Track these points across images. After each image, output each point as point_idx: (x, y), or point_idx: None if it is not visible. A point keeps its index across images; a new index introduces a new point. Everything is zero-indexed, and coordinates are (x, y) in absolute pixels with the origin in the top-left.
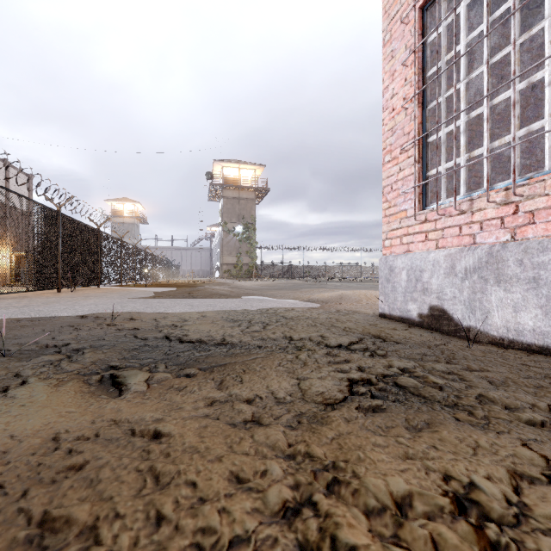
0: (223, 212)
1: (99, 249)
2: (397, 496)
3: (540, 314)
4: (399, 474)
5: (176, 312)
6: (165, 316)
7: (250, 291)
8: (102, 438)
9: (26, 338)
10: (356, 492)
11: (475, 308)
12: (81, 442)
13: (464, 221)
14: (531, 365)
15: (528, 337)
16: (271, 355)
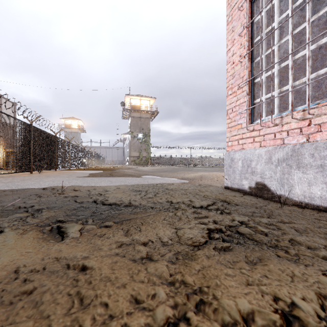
0: (131, 125)
1: (56, 147)
2: (243, 313)
3: (325, 187)
4: (244, 297)
5: (102, 186)
6: (95, 188)
7: (146, 173)
8: (47, 271)
9: (7, 202)
10: (216, 311)
11: (284, 183)
12: (33, 274)
13: (277, 130)
14: (320, 219)
15: (317, 202)
16: (159, 213)
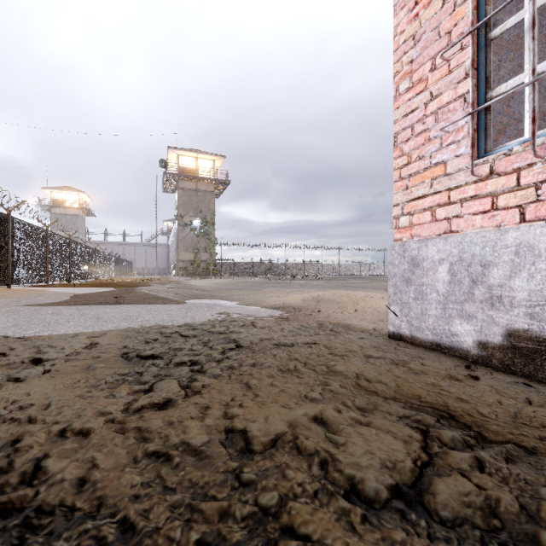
0: (179, 204)
1: (9, 239)
2: None
3: None
4: None
5: (50, 337)
6: (13, 349)
7: (200, 292)
8: None
9: None
10: None
11: None
12: None
13: None
14: None
15: None
16: None
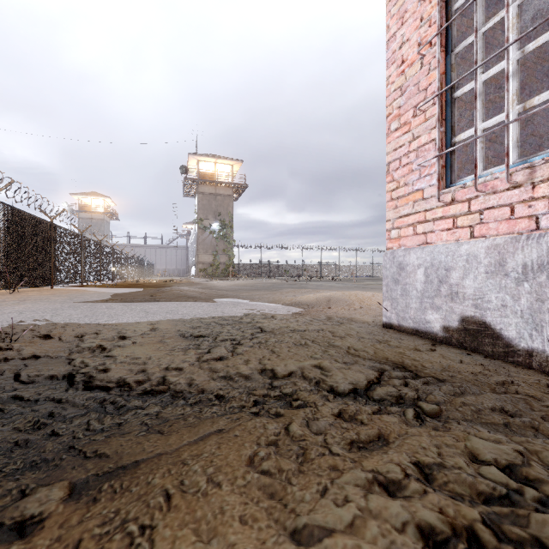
0: (198, 208)
1: (52, 244)
2: None
3: None
4: None
5: (120, 324)
6: (100, 330)
7: (224, 292)
8: None
9: None
10: None
11: (543, 323)
12: None
13: (518, 198)
14: None
15: None
16: (238, 425)
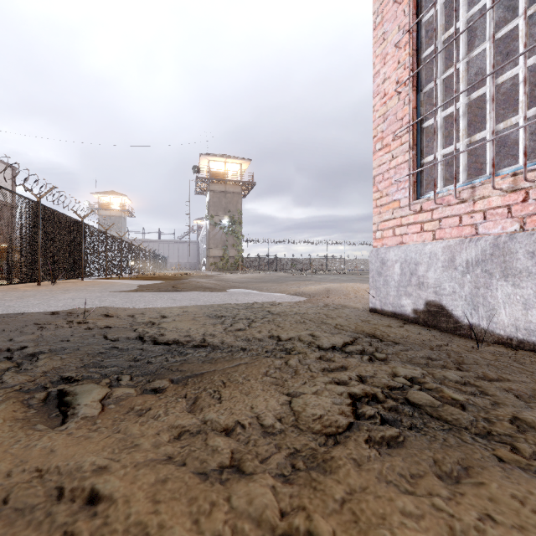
0: (209, 205)
1: (82, 241)
2: None
3: None
4: None
5: (157, 308)
6: (144, 312)
7: (235, 284)
8: (11, 508)
9: None
10: None
11: (478, 304)
12: None
13: (465, 210)
14: None
15: None
16: (257, 360)
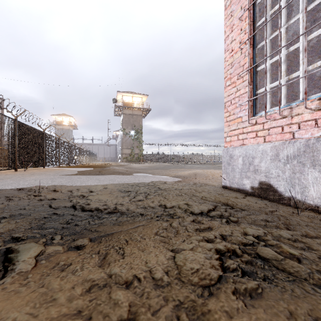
0: (123, 122)
1: (44, 144)
2: None
3: None
4: None
5: (87, 185)
6: (79, 188)
7: (138, 170)
8: None
9: None
10: None
11: (295, 184)
12: None
13: (285, 123)
14: None
15: None
16: (150, 223)
